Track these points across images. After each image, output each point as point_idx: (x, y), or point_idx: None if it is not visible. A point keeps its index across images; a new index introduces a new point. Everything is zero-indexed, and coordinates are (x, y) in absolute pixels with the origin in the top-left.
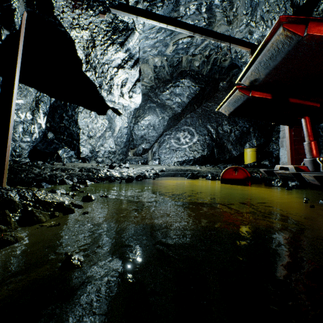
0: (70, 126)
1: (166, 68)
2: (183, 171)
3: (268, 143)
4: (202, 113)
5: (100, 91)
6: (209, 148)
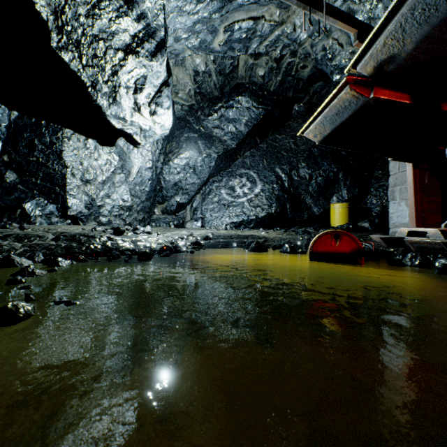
0: (49, 162)
1: (214, 77)
2: (242, 238)
3: (365, 196)
4: (268, 150)
5: (95, 95)
6: (278, 202)
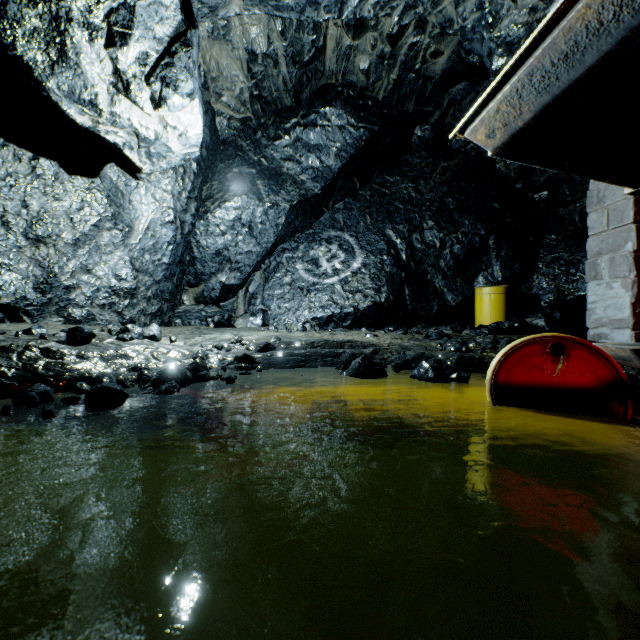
0: None
1: (283, 68)
2: (332, 346)
3: (528, 276)
4: (373, 201)
5: (6, 30)
6: (392, 284)
